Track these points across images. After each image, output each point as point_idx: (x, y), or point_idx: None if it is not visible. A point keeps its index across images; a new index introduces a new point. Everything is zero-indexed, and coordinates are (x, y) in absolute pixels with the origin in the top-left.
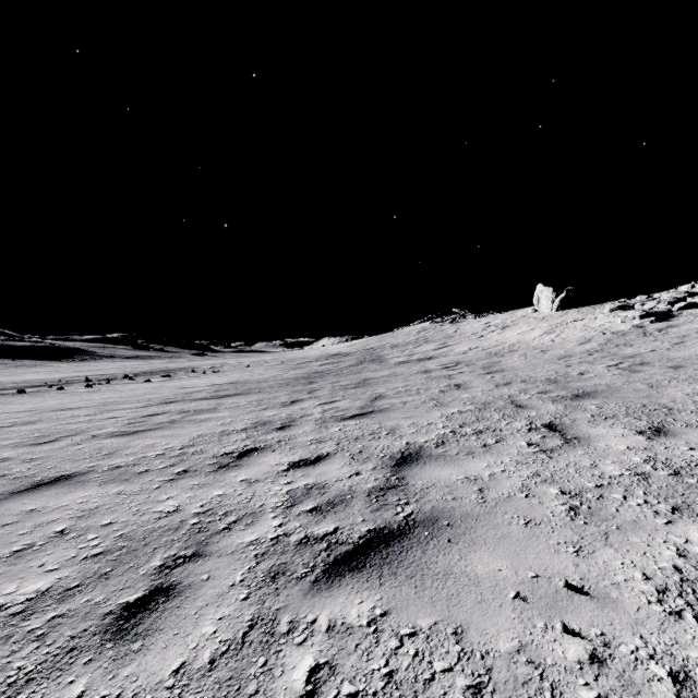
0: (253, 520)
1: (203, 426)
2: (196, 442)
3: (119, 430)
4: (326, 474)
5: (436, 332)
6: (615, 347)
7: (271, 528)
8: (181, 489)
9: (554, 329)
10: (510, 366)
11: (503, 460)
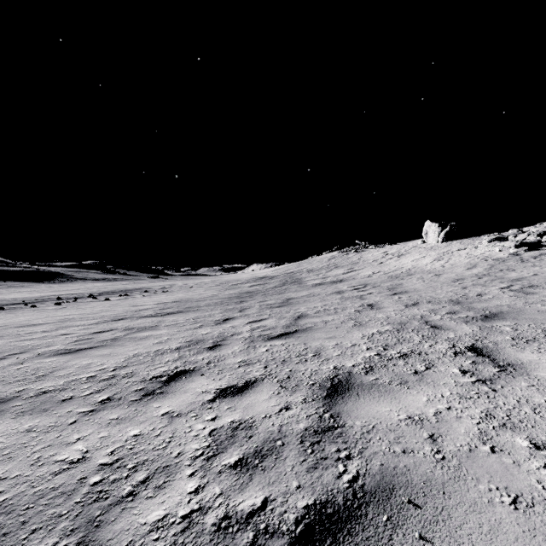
0: (165, 480)
1: (141, 345)
2: (130, 362)
3: (64, 347)
4: (254, 408)
5: (344, 259)
6: (500, 271)
7: (184, 496)
8: (97, 425)
9: (442, 257)
10: (412, 288)
11: (443, 393)
